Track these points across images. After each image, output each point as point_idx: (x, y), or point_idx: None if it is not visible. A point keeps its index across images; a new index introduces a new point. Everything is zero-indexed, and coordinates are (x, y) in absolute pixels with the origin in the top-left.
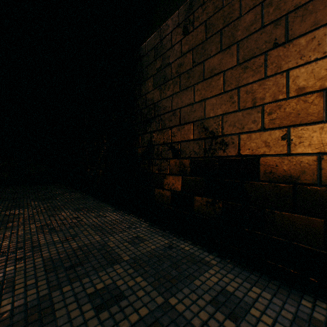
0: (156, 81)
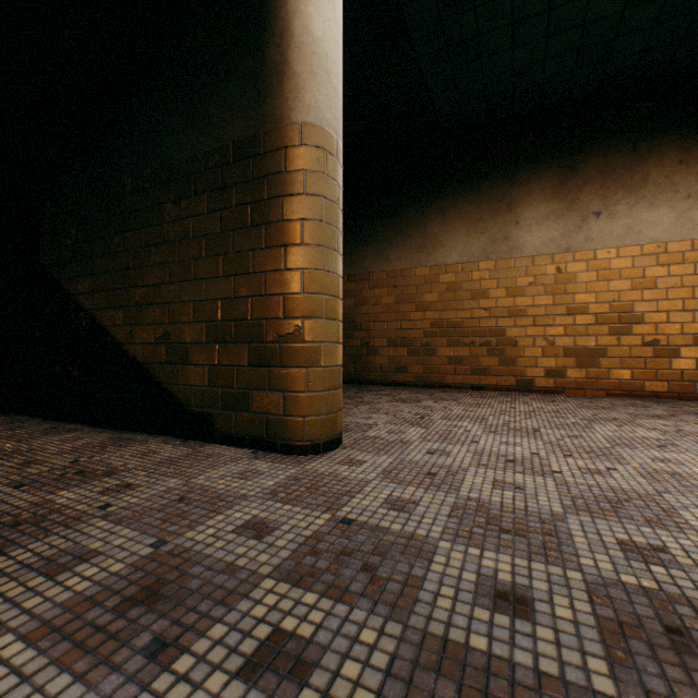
0: (56, 257)
